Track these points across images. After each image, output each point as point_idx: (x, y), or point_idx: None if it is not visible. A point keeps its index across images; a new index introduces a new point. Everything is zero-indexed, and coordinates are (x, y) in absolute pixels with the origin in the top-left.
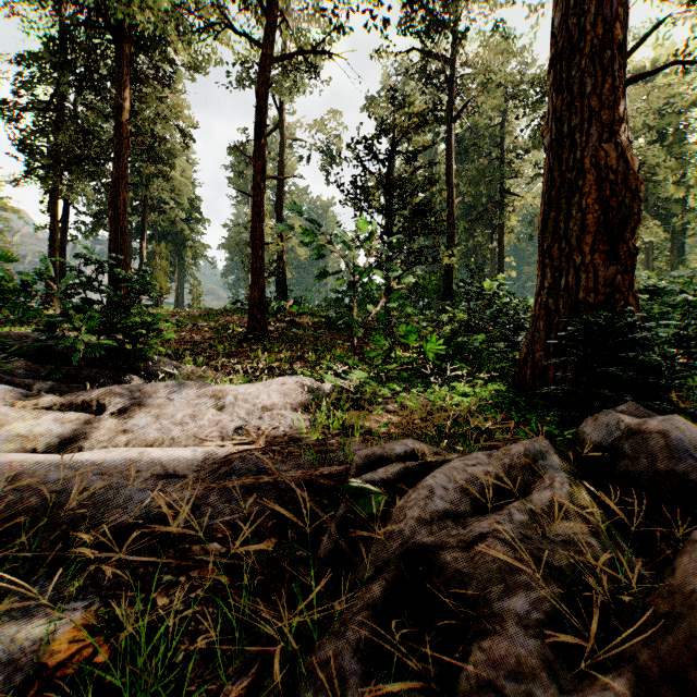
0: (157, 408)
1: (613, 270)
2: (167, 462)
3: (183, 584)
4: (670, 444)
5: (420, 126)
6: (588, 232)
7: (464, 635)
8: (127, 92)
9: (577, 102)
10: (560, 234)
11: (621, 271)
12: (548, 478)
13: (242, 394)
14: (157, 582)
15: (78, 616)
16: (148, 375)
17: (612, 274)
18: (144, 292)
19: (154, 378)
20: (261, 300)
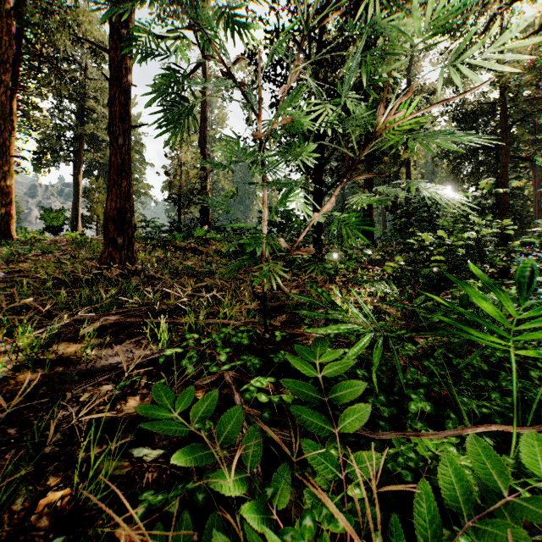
0: None
1: None
2: None
3: None
4: None
5: None
6: None
7: None
8: None
9: None
10: None
11: None
12: None
13: None
14: None
15: None
16: None
17: None
18: None
19: None
20: (124, 213)
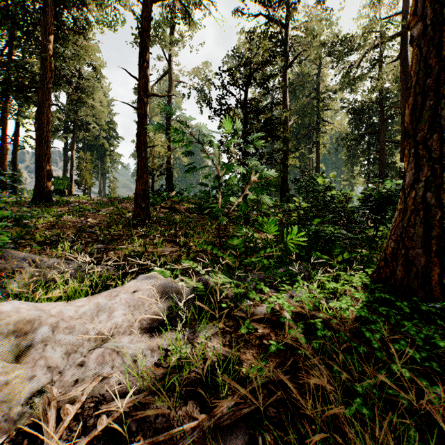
0: None
1: None
2: None
3: None
4: None
5: (270, 60)
6: None
7: None
8: (50, 35)
9: None
10: (440, 123)
11: None
12: None
13: (68, 319)
14: None
15: None
16: None
17: None
18: None
19: None
20: (145, 191)
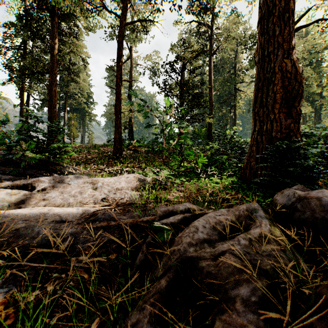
0: (62, 189)
1: (289, 121)
2: (62, 214)
3: (63, 278)
4: (322, 204)
5: (196, 56)
6: (277, 103)
7: (212, 310)
8: (56, 40)
9: (272, 40)
10: (263, 104)
11: (293, 122)
12: (258, 222)
13: (106, 182)
14: (49, 277)
15: (2, 297)
16: (62, 173)
17: (289, 123)
18: (59, 132)
19: (64, 175)
20: (120, 139)
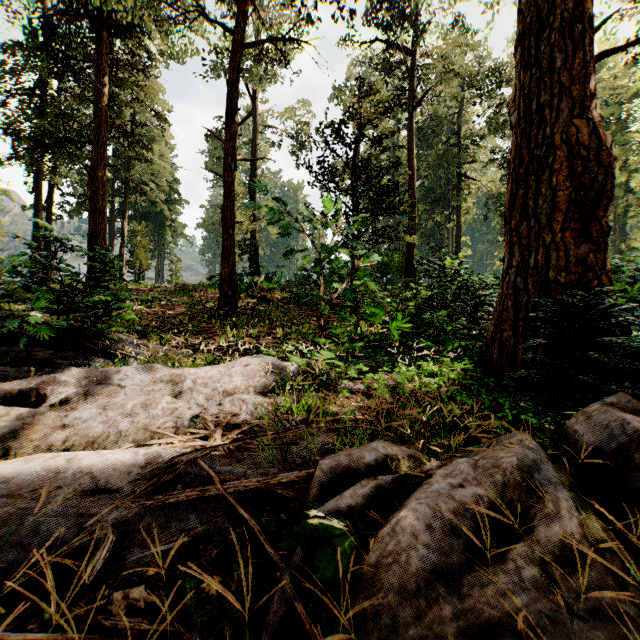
0: (107, 396)
1: (585, 249)
2: (99, 471)
3: None
4: None
5: (385, 111)
6: (559, 210)
7: None
8: (106, 78)
9: (547, 78)
10: (529, 212)
11: (593, 250)
12: (551, 501)
13: (202, 378)
14: None
15: None
16: (110, 354)
17: (584, 253)
18: (103, 270)
19: (115, 358)
20: (232, 276)
